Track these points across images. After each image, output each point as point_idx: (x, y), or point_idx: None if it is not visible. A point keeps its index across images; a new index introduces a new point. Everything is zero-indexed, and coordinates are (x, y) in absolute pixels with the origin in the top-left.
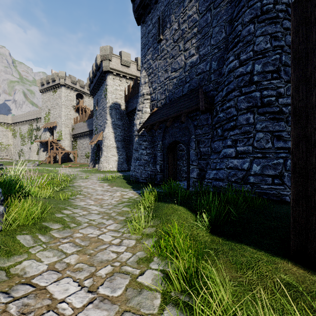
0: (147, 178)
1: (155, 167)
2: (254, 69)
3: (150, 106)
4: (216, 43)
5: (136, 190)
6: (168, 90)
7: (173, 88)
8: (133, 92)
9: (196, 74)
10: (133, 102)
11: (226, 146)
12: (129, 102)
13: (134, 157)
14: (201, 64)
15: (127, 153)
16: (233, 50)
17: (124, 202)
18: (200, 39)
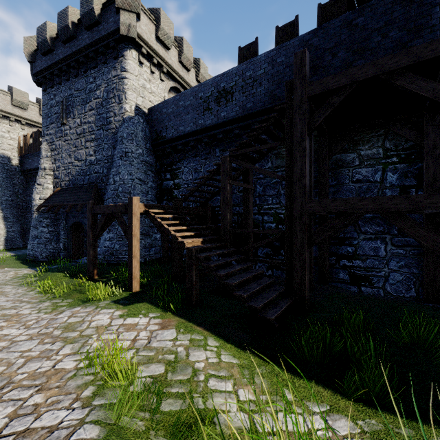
0: (49, 257)
1: (59, 244)
2: (118, 189)
3: (53, 183)
4: (106, 156)
5: (33, 268)
6: (72, 174)
7: (76, 174)
8: (33, 147)
9: (94, 171)
10: (32, 159)
11: (106, 232)
12: (26, 157)
13: (32, 235)
14: (97, 166)
15: (22, 224)
16: (112, 170)
17: (19, 277)
18: (96, 146)
